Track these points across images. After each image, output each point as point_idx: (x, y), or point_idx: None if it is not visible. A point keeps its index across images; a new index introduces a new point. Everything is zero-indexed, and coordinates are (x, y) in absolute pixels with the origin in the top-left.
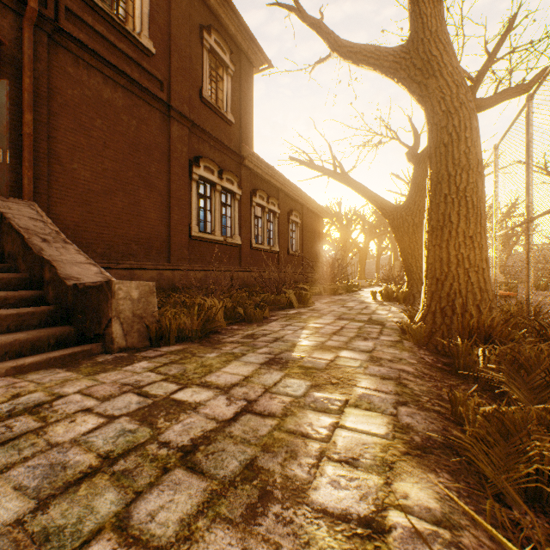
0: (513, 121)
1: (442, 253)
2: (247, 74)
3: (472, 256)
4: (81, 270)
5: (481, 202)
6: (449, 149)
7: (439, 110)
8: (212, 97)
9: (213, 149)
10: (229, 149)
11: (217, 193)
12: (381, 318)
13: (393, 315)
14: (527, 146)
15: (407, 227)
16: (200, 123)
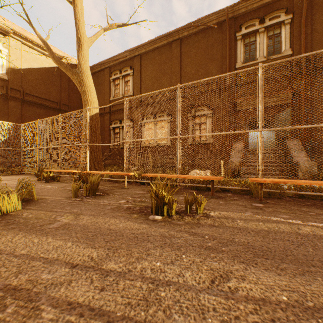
0: None
1: None
2: None
3: None
4: (300, 159)
5: None
6: None
7: None
8: None
9: None
10: None
11: None
12: None
13: None
14: None
15: None
16: None
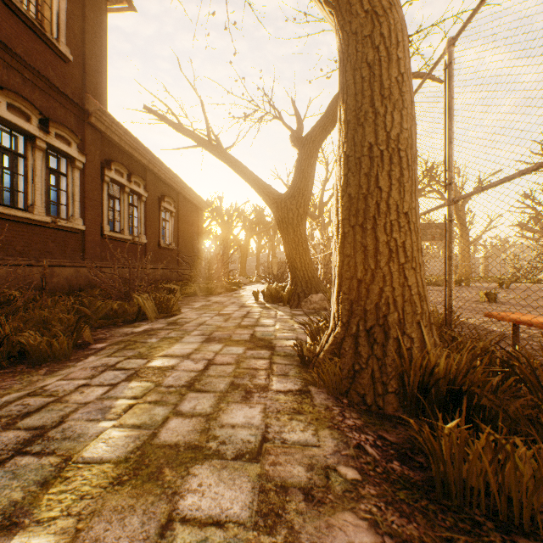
0: (421, 83)
1: (366, 239)
2: (95, 3)
3: (408, 244)
4: None
5: (416, 163)
6: (376, 71)
7: (361, 9)
8: (33, 12)
9: (31, 84)
10: (62, 93)
11: (39, 152)
12: (269, 333)
13: (281, 326)
14: (448, 105)
15: (292, 217)
16: (1, 35)
